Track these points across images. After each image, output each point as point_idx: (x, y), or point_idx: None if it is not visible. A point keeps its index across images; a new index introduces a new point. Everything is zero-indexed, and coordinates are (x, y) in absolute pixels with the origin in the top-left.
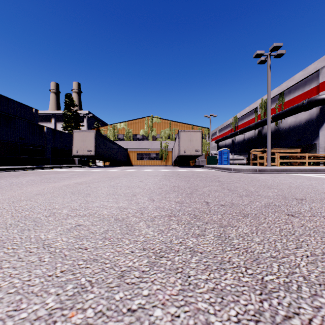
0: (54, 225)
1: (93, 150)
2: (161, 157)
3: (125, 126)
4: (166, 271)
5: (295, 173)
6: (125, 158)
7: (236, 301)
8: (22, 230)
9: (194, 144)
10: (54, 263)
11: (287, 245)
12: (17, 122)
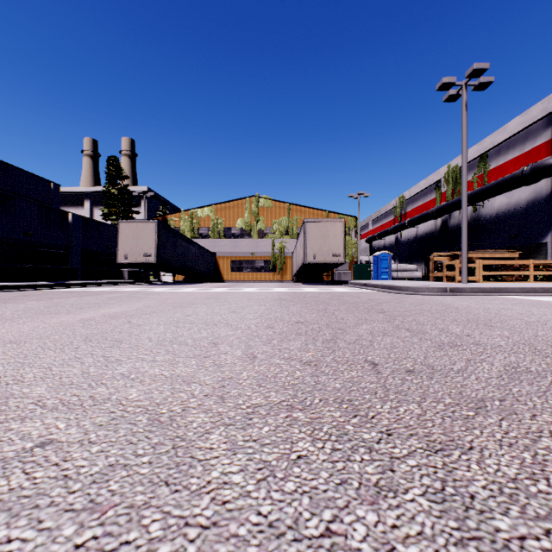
0: None
1: (153, 253)
2: (273, 267)
3: (210, 213)
4: None
5: (516, 296)
6: (211, 269)
7: None
8: None
9: (331, 244)
10: None
11: None
12: (18, 205)
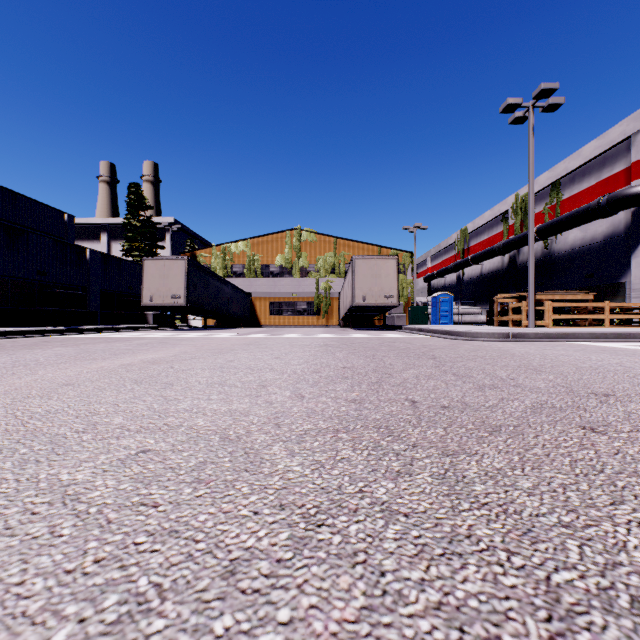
0: (92, 452)
1: (182, 295)
2: (317, 310)
3: (246, 248)
4: (331, 560)
5: (584, 342)
6: (247, 312)
7: (494, 639)
8: (22, 463)
9: (382, 285)
10: (81, 541)
11: (591, 497)
12: (31, 240)
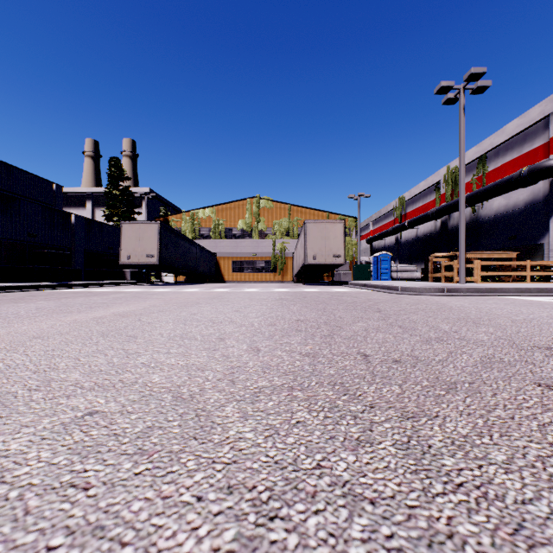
0: (37, 414)
1: (155, 254)
2: (274, 268)
3: (212, 213)
4: None
5: (511, 296)
6: (212, 269)
7: None
8: None
9: (331, 245)
10: None
11: None
12: (22, 206)
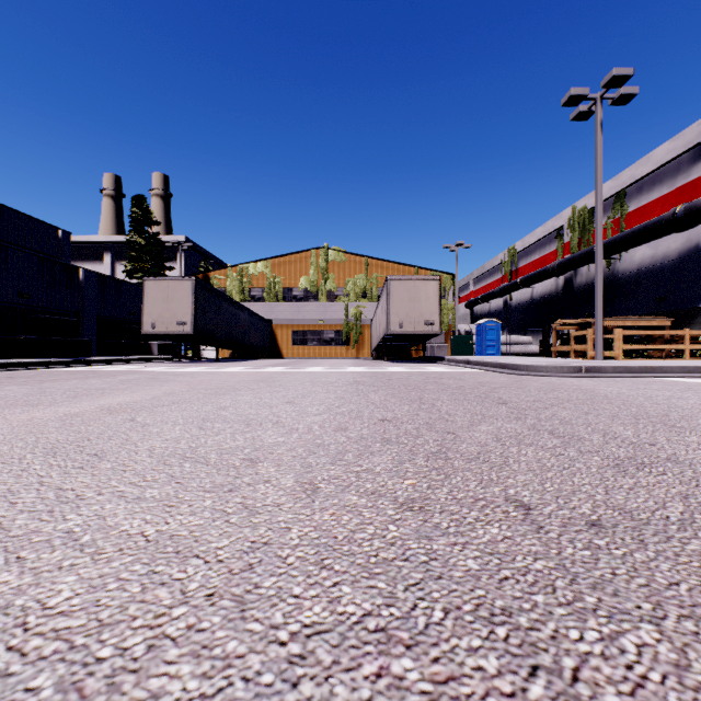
0: None
1: (189, 321)
2: (346, 339)
3: (266, 269)
4: None
5: (676, 378)
6: (267, 341)
7: None
8: None
9: (422, 309)
10: None
11: None
12: (11, 257)
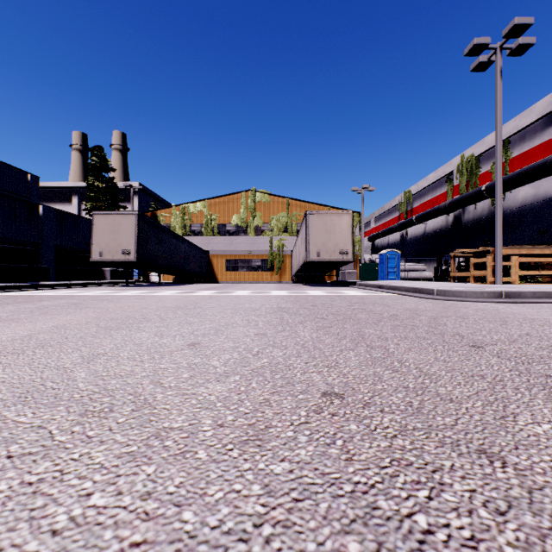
0: None
1: (132, 250)
2: (271, 266)
3: (203, 208)
4: None
5: None
6: (204, 268)
7: None
8: None
9: (337, 240)
10: None
11: None
12: None
